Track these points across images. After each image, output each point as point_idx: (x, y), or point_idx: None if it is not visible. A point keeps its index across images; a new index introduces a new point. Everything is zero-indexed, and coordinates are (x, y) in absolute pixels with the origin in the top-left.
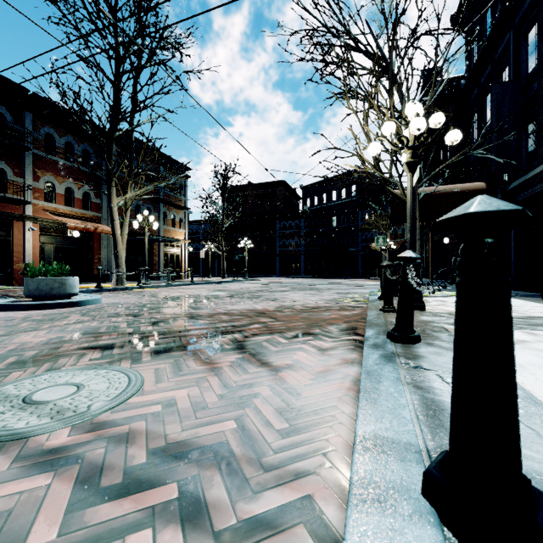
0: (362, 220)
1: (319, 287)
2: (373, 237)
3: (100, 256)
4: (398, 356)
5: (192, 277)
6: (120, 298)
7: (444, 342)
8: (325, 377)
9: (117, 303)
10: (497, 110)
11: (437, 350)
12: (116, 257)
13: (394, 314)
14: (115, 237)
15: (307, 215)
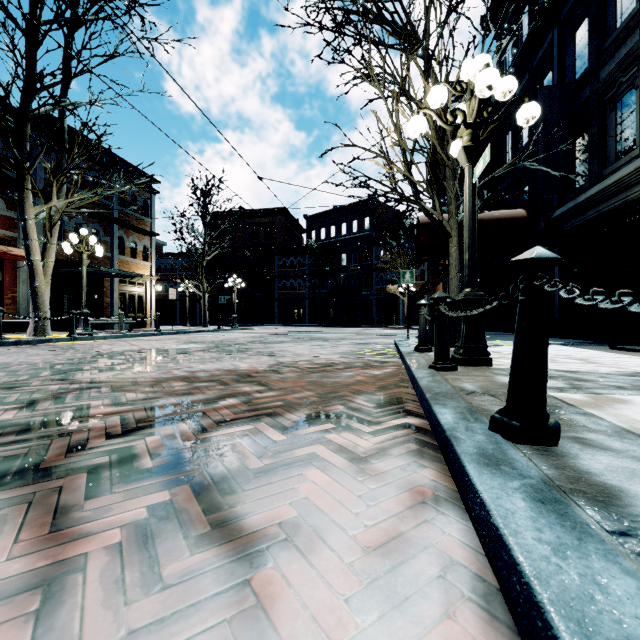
0: (377, 258)
1: (329, 336)
2: (389, 279)
3: (16, 295)
4: (568, 496)
5: (157, 324)
6: (23, 355)
7: (601, 434)
8: (391, 578)
9: (5, 363)
10: (544, 119)
11: (623, 464)
12: (34, 294)
13: (453, 373)
14: (32, 264)
15: (312, 251)
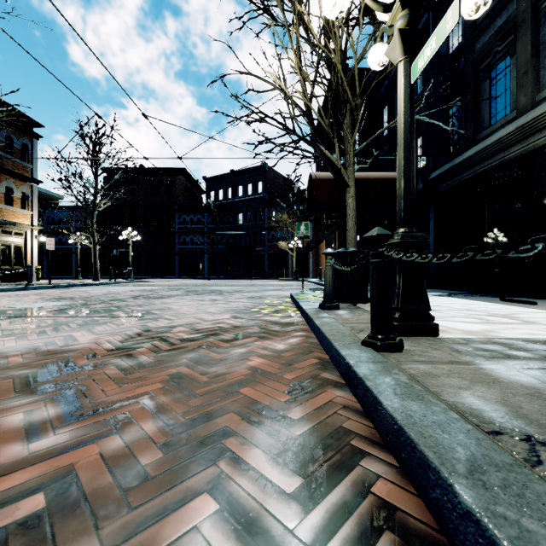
0: (269, 218)
1: (224, 289)
2: (280, 237)
3: None
4: None
5: (29, 277)
6: None
7: None
8: None
9: None
10: (426, 85)
11: None
12: None
13: (408, 357)
14: None
15: (211, 209)
